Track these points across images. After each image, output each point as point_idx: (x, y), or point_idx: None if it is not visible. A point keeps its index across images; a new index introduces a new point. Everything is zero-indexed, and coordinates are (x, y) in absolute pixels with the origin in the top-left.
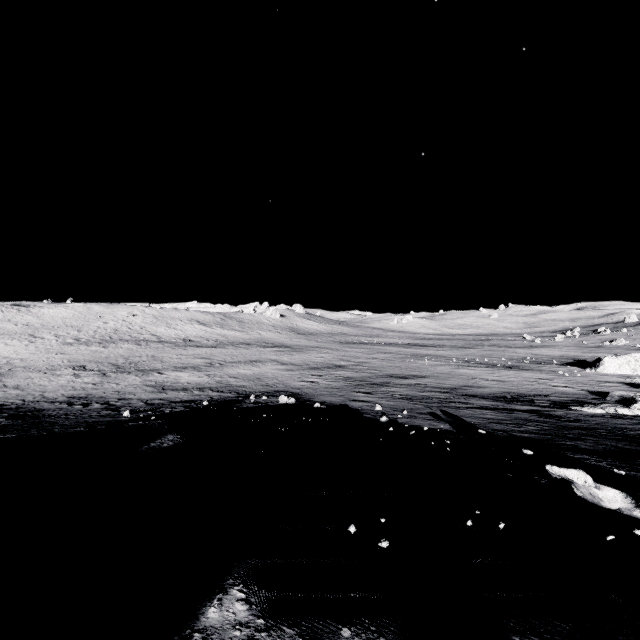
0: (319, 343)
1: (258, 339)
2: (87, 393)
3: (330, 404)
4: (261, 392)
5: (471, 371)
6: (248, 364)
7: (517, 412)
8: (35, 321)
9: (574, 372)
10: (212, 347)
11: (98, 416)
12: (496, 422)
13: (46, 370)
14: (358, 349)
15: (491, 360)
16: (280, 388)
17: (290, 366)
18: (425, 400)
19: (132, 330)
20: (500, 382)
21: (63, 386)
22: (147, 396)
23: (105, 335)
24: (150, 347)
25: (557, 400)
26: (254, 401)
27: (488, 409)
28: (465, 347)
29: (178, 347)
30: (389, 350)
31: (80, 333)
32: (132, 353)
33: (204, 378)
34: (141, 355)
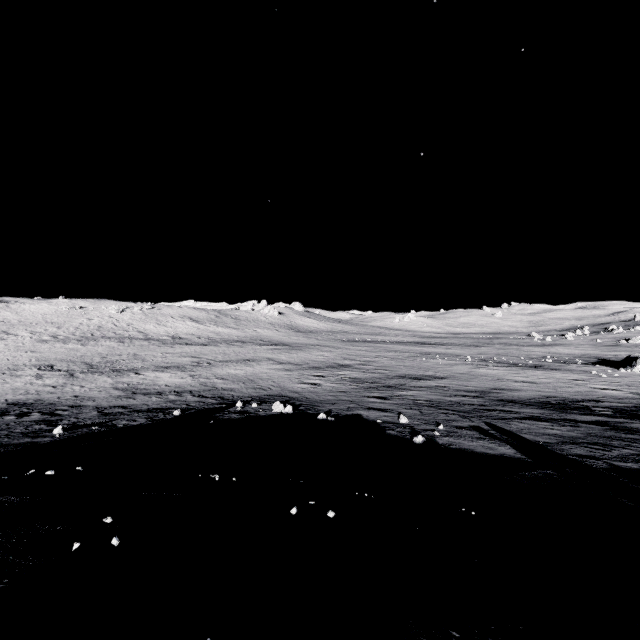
0: (320, 341)
1: (254, 337)
2: (37, 398)
3: (338, 414)
4: (251, 397)
5: (493, 371)
6: (240, 363)
7: (583, 424)
8: (13, 317)
9: (608, 372)
10: (203, 345)
11: (19, 434)
12: (570, 441)
13: (6, 370)
14: (362, 347)
15: (509, 359)
16: (275, 392)
17: (288, 365)
18: (456, 407)
19: (118, 327)
20: (532, 384)
21: (15, 389)
22: (108, 402)
23: (87, 332)
24: (134, 345)
25: (617, 407)
26: (240, 410)
27: (543, 420)
28: (475, 345)
29: (165, 345)
30: (396, 348)
31: (59, 330)
32: (112, 351)
33: (187, 379)
34: (121, 353)
